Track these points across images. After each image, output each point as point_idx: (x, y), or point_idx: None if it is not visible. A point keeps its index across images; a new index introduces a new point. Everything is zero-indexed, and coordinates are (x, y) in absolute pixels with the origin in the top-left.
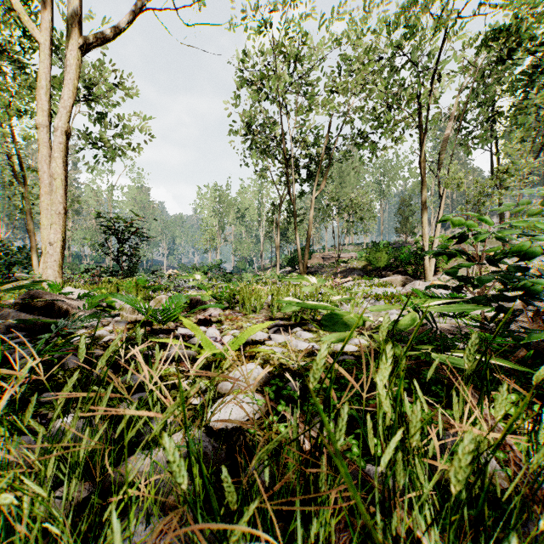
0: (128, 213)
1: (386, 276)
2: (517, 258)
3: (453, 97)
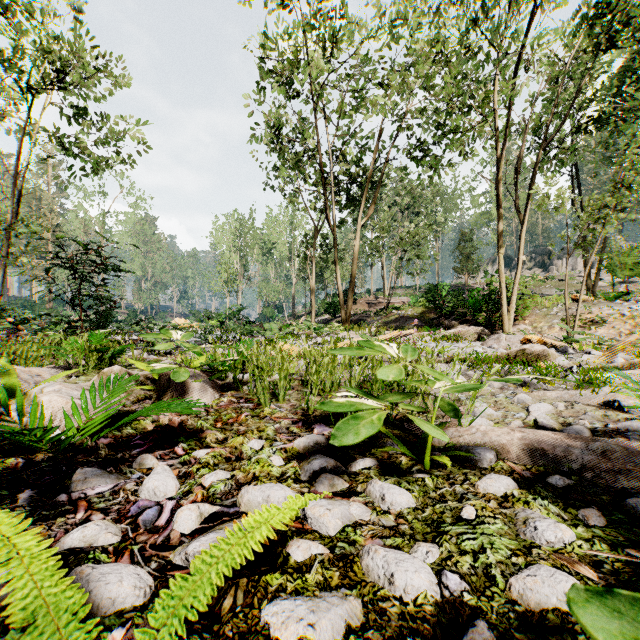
0: (126, 247)
1: (450, 327)
2: (615, 304)
3: (530, 104)
